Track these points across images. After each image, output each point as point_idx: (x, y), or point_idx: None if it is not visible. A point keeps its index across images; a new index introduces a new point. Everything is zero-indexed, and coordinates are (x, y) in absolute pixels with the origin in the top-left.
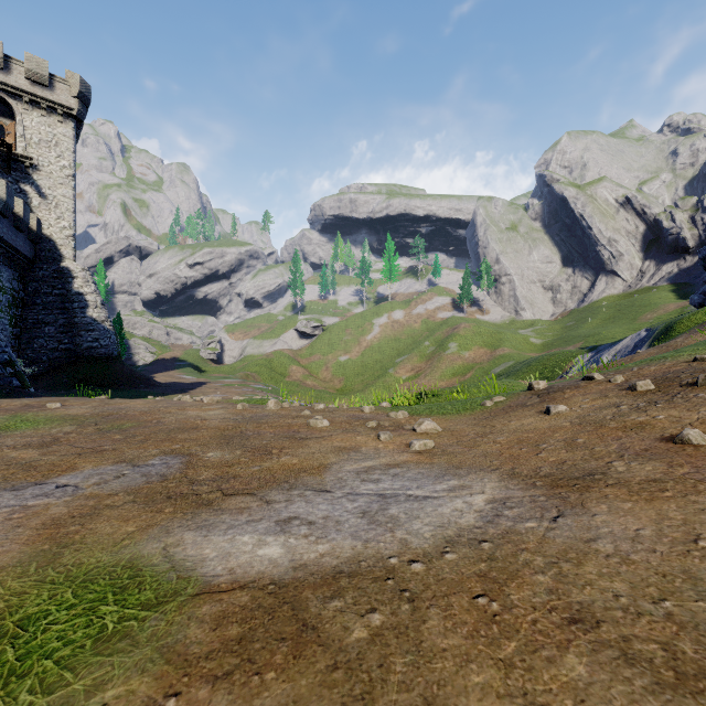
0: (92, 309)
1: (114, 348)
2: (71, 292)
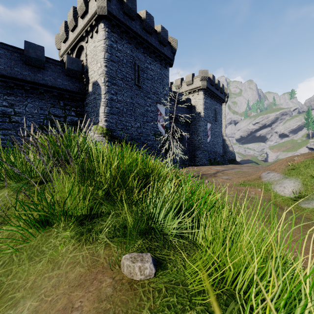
0: (229, 148)
1: (234, 157)
2: (225, 144)
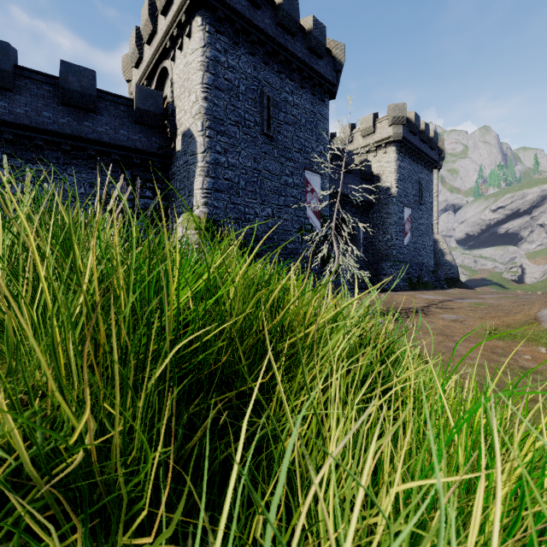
0: (446, 256)
1: (456, 274)
2: (437, 249)
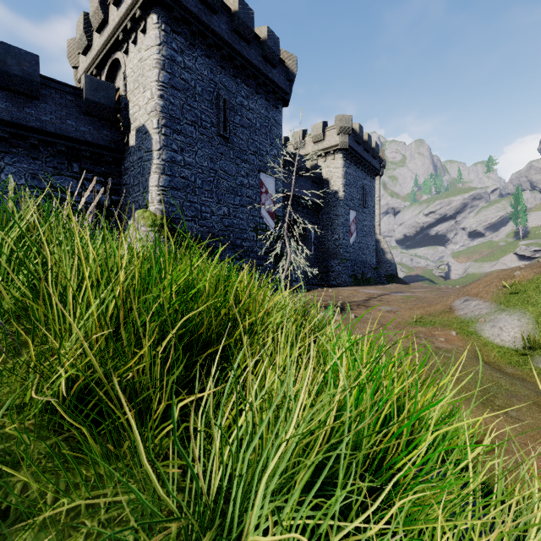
0: (387, 254)
1: (395, 270)
2: (379, 248)
